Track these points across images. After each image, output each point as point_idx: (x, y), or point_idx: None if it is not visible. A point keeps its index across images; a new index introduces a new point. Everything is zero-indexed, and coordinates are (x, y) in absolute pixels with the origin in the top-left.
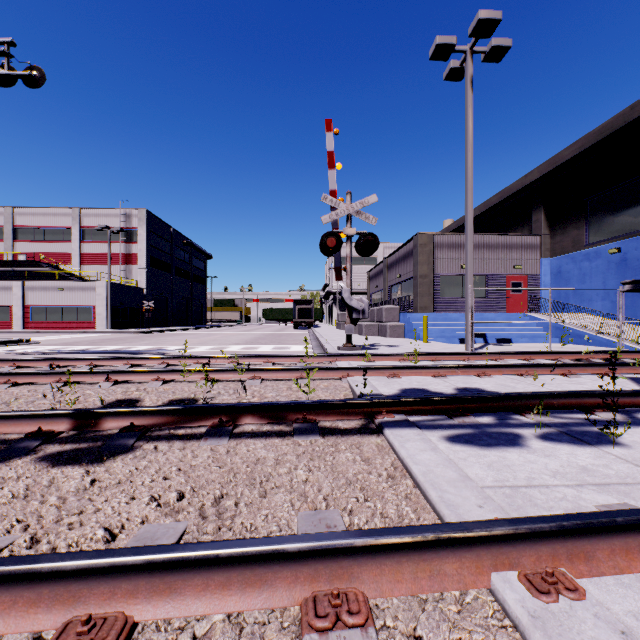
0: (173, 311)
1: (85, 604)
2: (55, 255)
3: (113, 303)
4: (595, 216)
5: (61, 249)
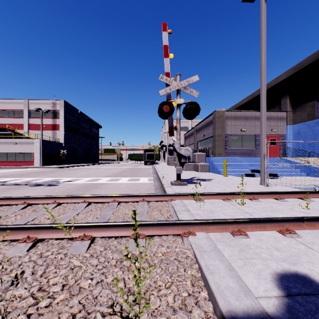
0: (80, 155)
1: None
2: (14, 125)
3: (44, 151)
4: None
5: (18, 122)
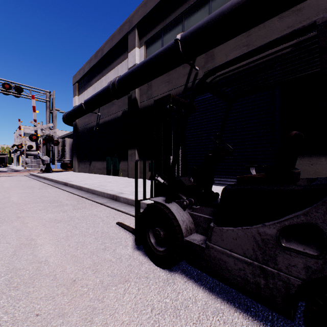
0: None
1: (10, 173)
2: None
3: None
4: None
5: None
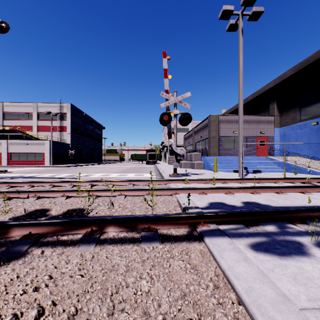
0: (85, 155)
1: None
2: (24, 127)
3: (53, 151)
4: (304, 105)
5: (27, 124)
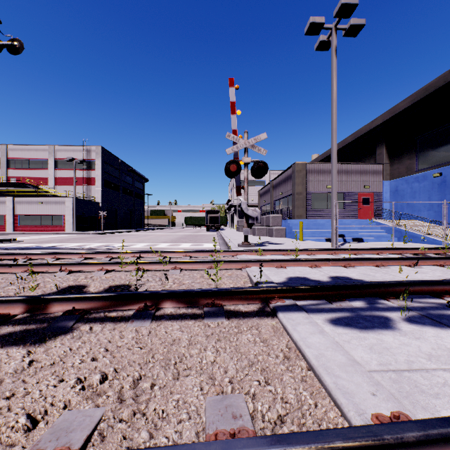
0: (120, 218)
1: None
2: (36, 179)
3: (77, 213)
4: (423, 150)
5: (41, 174)
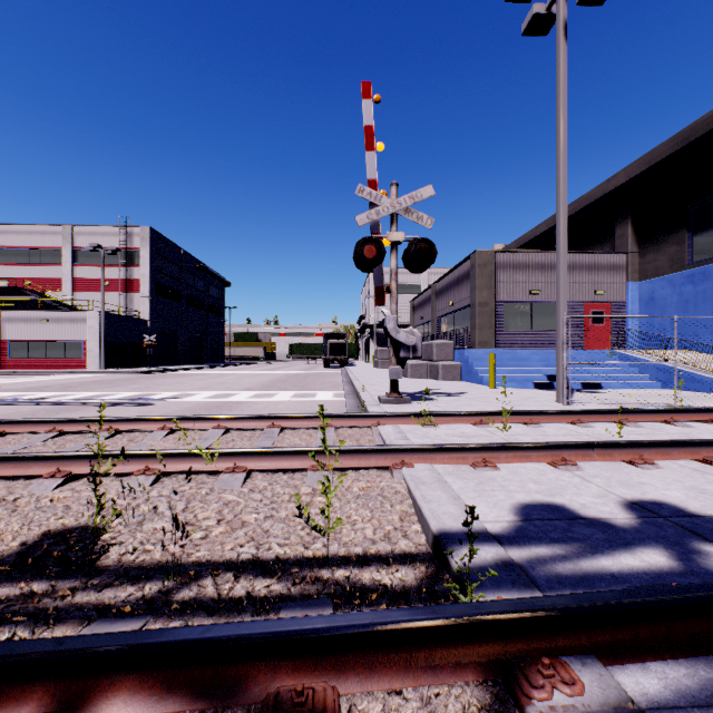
0: (183, 347)
1: None
2: (42, 281)
3: (108, 337)
4: (701, 227)
5: (49, 274)
